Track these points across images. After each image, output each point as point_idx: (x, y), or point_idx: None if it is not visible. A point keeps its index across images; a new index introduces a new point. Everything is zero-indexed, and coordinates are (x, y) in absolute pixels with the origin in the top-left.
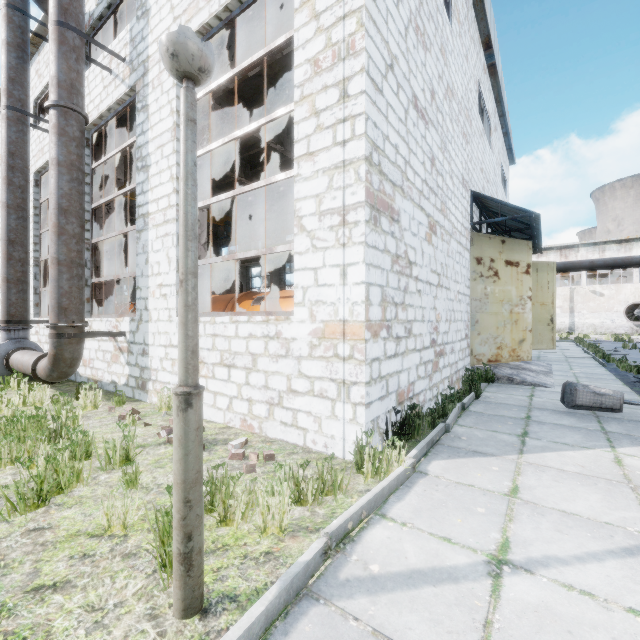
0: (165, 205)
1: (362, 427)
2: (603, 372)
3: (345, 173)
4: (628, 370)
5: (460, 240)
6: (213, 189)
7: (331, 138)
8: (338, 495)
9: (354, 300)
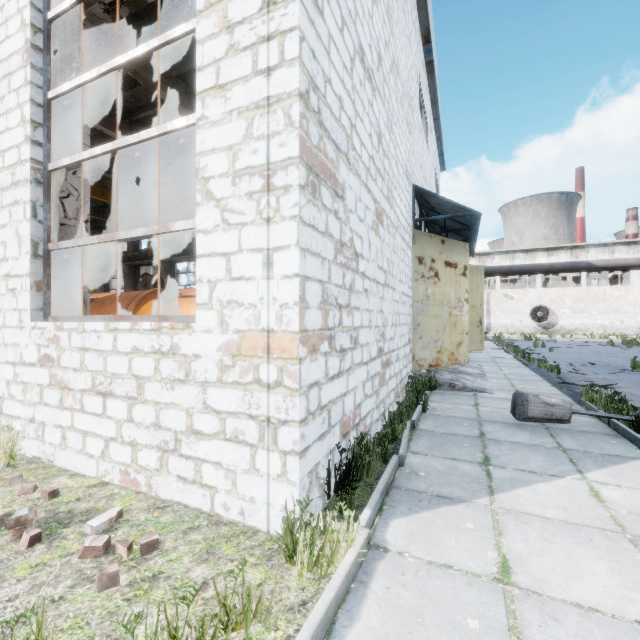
0: (13, 160)
1: (295, 487)
2: (529, 373)
3: (270, 115)
4: (549, 370)
5: (404, 236)
6: (127, 170)
7: (250, 64)
8: (253, 625)
9: (283, 301)
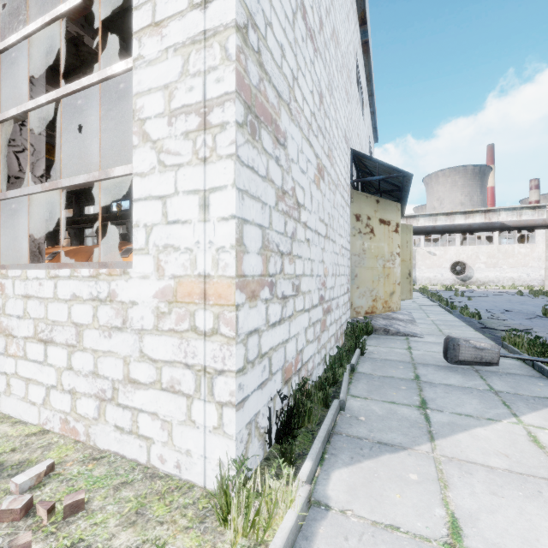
0: None
1: (231, 440)
2: (453, 319)
3: (206, 49)
4: (471, 316)
5: (343, 194)
6: (98, 140)
7: None
8: None
9: (220, 244)
